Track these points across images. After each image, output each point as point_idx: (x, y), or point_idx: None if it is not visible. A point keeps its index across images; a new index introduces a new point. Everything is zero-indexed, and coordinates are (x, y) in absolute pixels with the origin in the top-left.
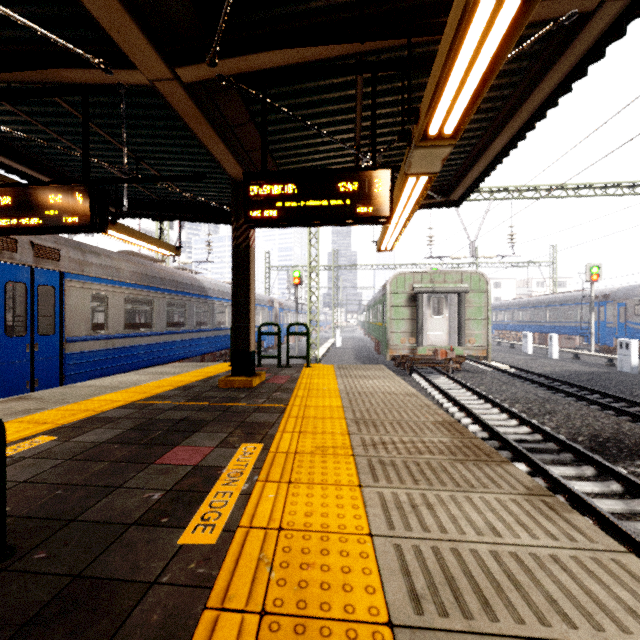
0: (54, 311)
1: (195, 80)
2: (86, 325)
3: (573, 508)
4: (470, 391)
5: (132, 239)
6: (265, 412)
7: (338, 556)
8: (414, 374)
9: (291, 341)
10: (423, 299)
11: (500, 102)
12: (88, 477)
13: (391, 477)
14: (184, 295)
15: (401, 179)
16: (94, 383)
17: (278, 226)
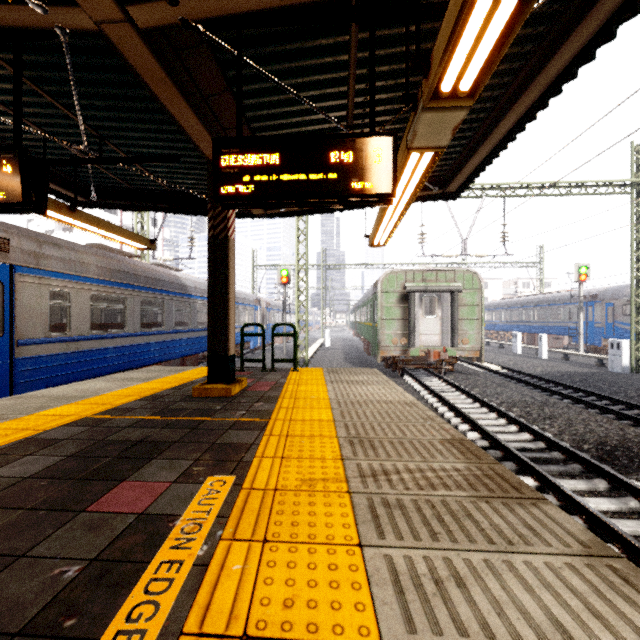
0: (2, 310)
1: (154, 25)
2: (43, 326)
3: (592, 531)
4: (464, 394)
5: (97, 229)
6: (242, 429)
7: None
8: (406, 376)
9: (279, 341)
10: (415, 298)
11: (508, 77)
12: None
13: (401, 528)
14: (162, 293)
15: (402, 155)
16: (49, 392)
17: (256, 206)
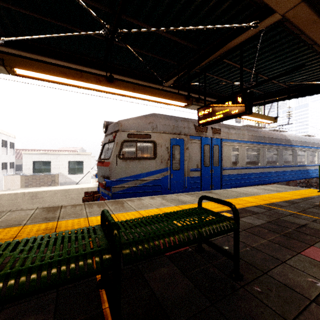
0: (218, 156)
1: None
2: (230, 162)
3: None
4: None
5: (251, 118)
6: None
7: None
8: None
9: None
10: None
11: None
12: (259, 246)
13: None
14: (276, 145)
15: None
16: (235, 190)
17: None
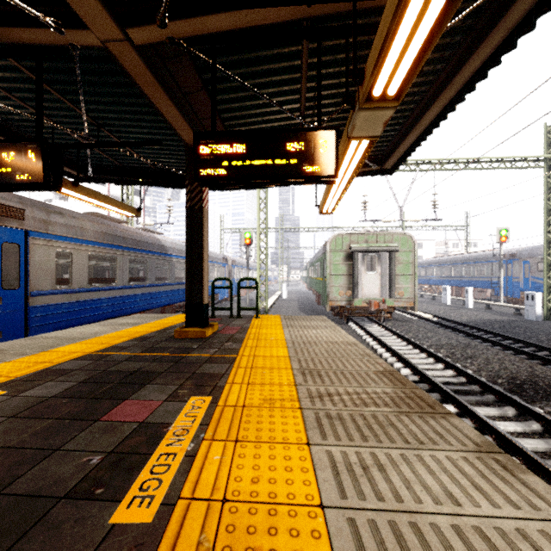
0: (19, 267)
1: (147, 42)
2: (51, 280)
3: (500, 447)
4: (400, 338)
5: (94, 200)
6: (216, 362)
7: (287, 536)
8: (350, 323)
9: (243, 294)
10: (358, 257)
11: (432, 76)
12: (27, 438)
13: (339, 433)
14: (145, 253)
15: (344, 143)
16: (57, 334)
17: (227, 185)
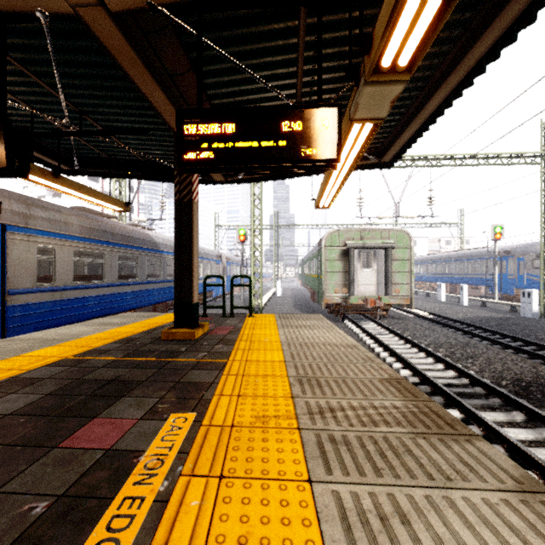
0: None
1: (124, 9)
2: (31, 277)
3: (512, 459)
4: (397, 336)
5: (78, 193)
6: (204, 369)
7: None
8: (346, 320)
9: (237, 291)
10: (354, 254)
11: (438, 59)
12: None
13: (347, 464)
14: (136, 249)
15: (345, 126)
16: (35, 335)
17: (215, 170)
